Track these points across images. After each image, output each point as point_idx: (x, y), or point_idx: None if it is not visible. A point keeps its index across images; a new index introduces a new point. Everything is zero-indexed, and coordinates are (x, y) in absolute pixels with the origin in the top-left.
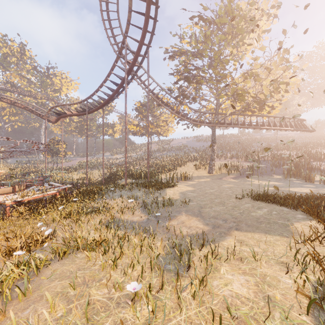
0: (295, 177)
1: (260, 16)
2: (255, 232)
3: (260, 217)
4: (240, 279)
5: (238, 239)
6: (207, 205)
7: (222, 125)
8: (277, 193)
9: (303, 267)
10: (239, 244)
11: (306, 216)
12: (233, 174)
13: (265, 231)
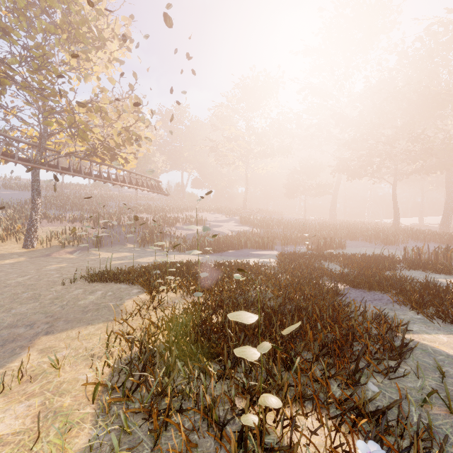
0: (149, 245)
1: (111, 37)
2: (74, 328)
3: (90, 304)
4: (19, 409)
5: (43, 349)
6: (2, 308)
7: (53, 169)
8: (123, 267)
9: (106, 352)
10: (42, 355)
11: (141, 290)
12: (72, 247)
13: (88, 322)
